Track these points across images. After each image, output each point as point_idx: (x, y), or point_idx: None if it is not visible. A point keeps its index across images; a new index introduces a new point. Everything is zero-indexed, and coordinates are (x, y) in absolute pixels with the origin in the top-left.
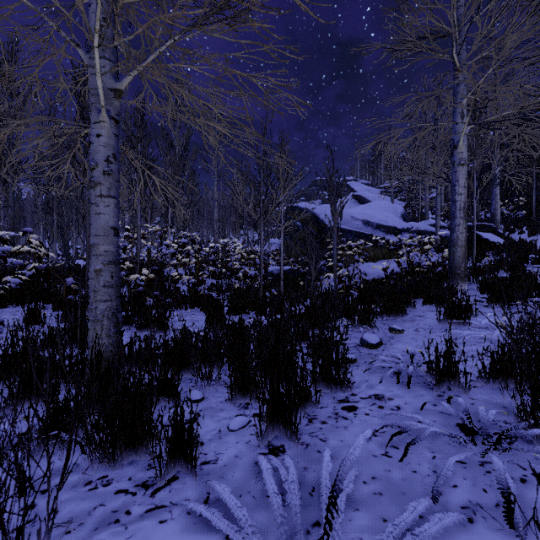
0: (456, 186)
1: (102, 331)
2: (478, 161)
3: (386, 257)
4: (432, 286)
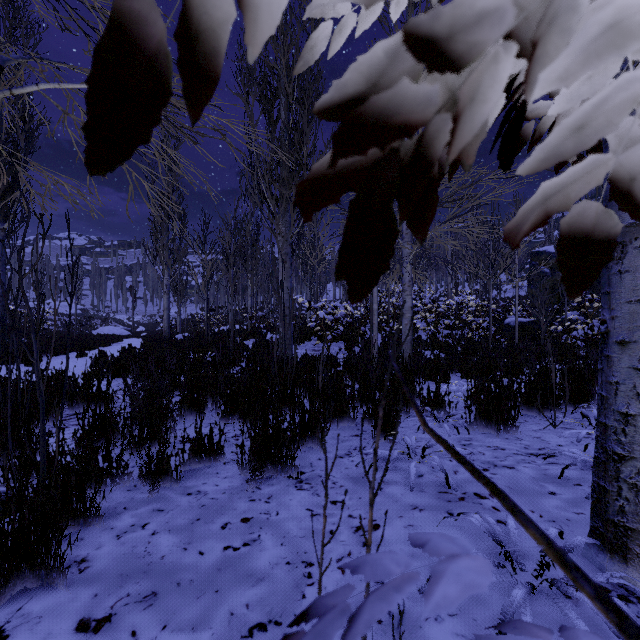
0: None
1: (408, 347)
2: None
3: None
4: None
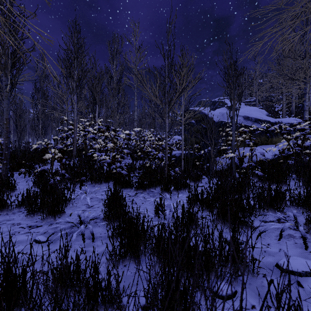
0: None
1: None
2: None
3: (264, 143)
4: None
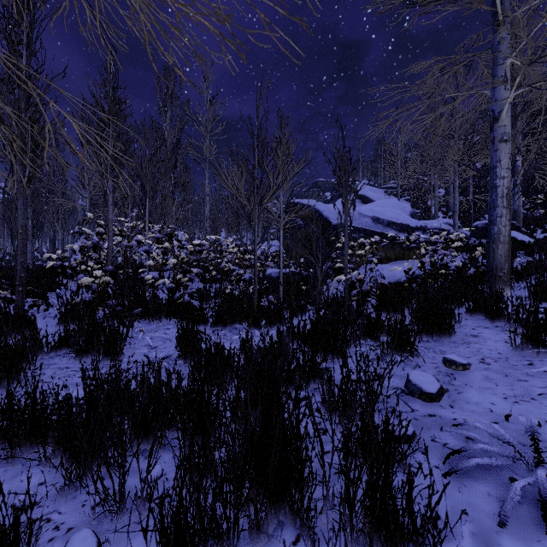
0: (496, 168)
1: None
2: (513, 144)
3: (399, 258)
4: (469, 292)
